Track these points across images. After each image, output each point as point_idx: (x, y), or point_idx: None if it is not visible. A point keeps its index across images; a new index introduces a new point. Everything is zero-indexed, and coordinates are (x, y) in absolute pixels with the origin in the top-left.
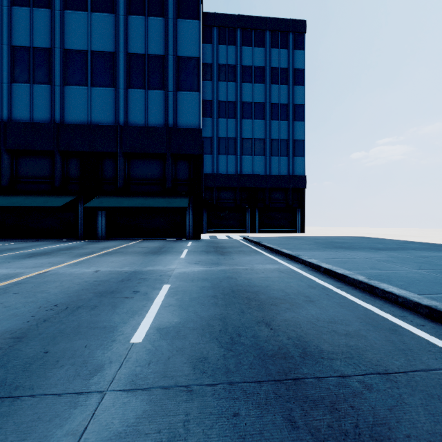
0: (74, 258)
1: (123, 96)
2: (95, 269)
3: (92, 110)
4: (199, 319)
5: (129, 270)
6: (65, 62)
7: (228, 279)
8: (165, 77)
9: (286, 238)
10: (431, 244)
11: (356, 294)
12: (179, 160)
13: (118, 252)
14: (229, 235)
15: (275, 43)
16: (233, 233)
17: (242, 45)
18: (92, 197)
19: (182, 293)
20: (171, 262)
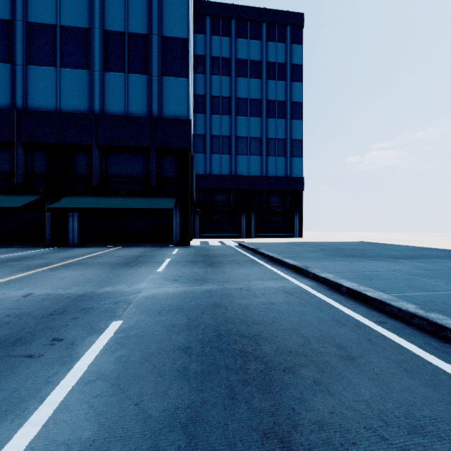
0: (15, 273)
1: (99, 80)
2: (27, 292)
3: (62, 95)
4: (139, 427)
5: (76, 292)
6: (29, 37)
7: (213, 308)
8: (148, 59)
9: (285, 244)
10: (450, 250)
11: (415, 338)
12: (165, 155)
13: (81, 263)
14: (222, 241)
15: (272, 36)
16: (228, 238)
17: (236, 37)
18: (61, 196)
19: (134, 341)
20: (142, 279)
